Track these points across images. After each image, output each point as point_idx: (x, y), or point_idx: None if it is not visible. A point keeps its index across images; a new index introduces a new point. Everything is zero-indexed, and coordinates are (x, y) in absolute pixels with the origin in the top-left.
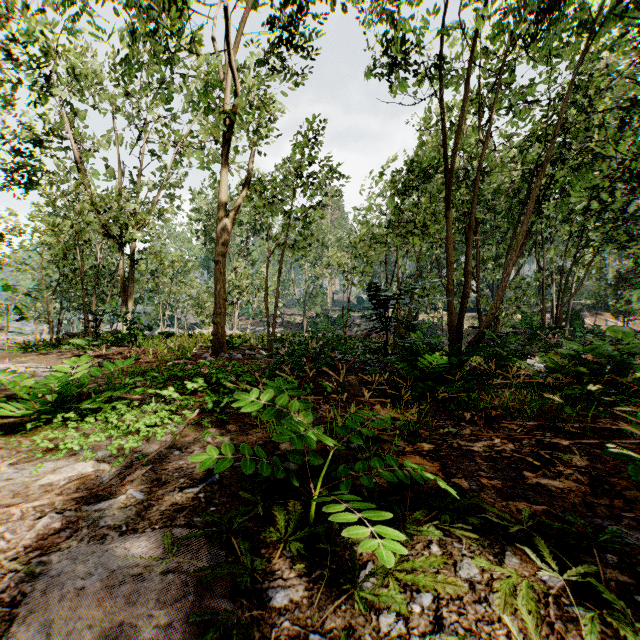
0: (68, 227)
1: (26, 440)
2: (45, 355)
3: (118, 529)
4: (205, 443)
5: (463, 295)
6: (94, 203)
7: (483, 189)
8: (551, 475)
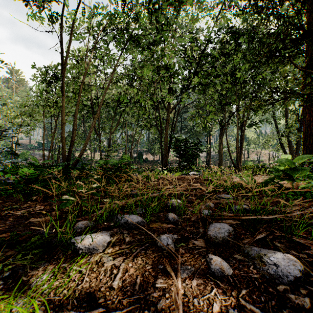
0: None
1: None
2: None
3: None
4: None
5: (71, 140)
6: None
7: (89, 92)
8: (43, 216)
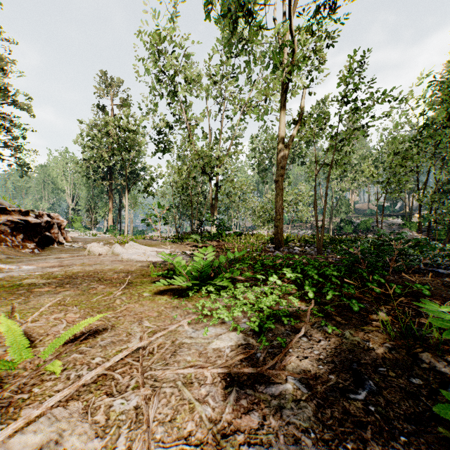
0: (185, 170)
1: (188, 303)
2: (177, 244)
3: (306, 433)
4: (326, 333)
5: None
6: (197, 154)
7: None
8: None
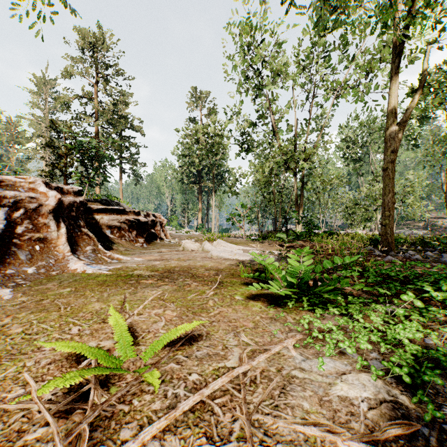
0: (268, 167)
1: (288, 316)
2: (262, 243)
3: None
4: None
5: None
6: (281, 149)
7: None
8: None
